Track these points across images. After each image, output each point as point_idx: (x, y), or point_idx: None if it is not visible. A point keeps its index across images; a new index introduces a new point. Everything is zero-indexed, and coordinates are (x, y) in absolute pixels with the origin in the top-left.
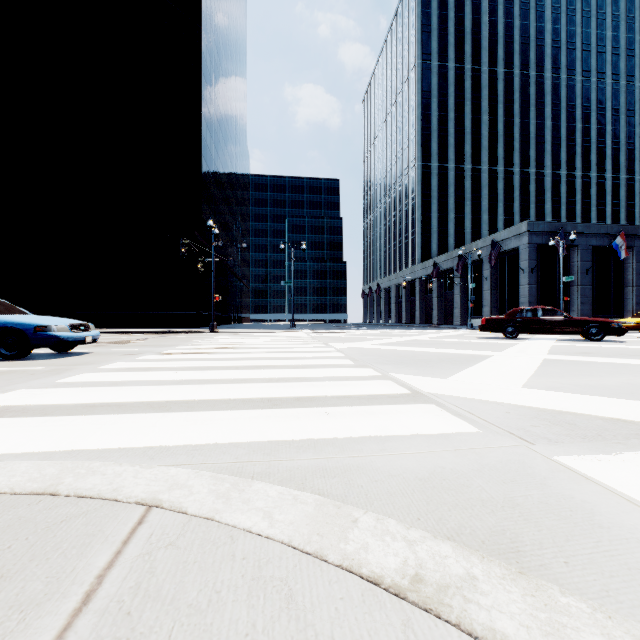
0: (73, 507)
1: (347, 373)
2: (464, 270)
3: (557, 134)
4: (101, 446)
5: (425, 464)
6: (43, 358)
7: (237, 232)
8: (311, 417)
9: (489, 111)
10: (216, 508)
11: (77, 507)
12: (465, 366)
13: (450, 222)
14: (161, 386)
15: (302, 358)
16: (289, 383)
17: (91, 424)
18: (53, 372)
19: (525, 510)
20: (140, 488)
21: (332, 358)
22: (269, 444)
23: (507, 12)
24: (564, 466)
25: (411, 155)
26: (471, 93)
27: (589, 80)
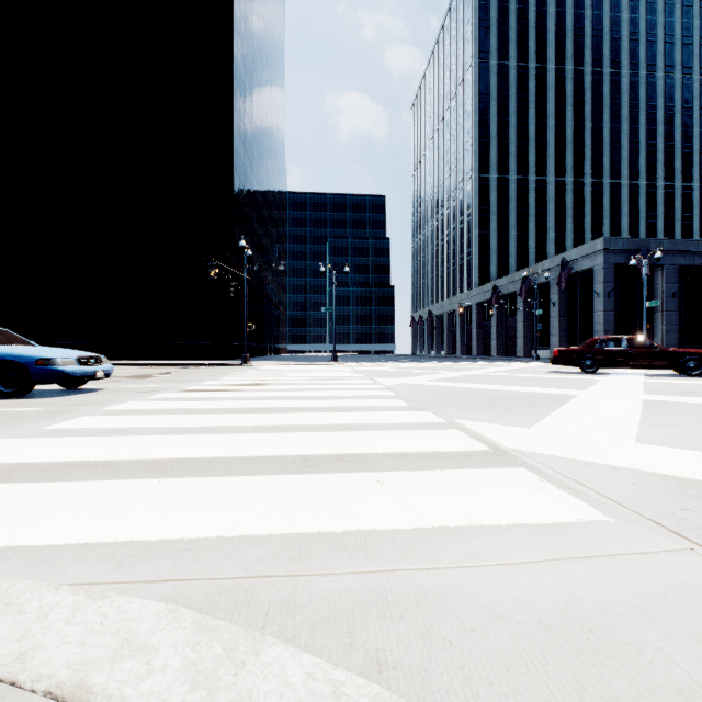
0: None
1: (401, 419)
2: (528, 295)
3: (635, 139)
4: (53, 540)
5: (546, 589)
6: (47, 396)
7: (273, 254)
8: (359, 489)
9: (556, 115)
10: None
11: None
12: (547, 409)
13: (511, 241)
14: (169, 436)
15: (345, 397)
16: (329, 433)
17: (57, 497)
18: (48, 415)
19: None
20: (65, 652)
21: (381, 398)
22: (298, 539)
23: (577, 2)
24: None
25: (467, 166)
26: (535, 95)
27: (673, 76)
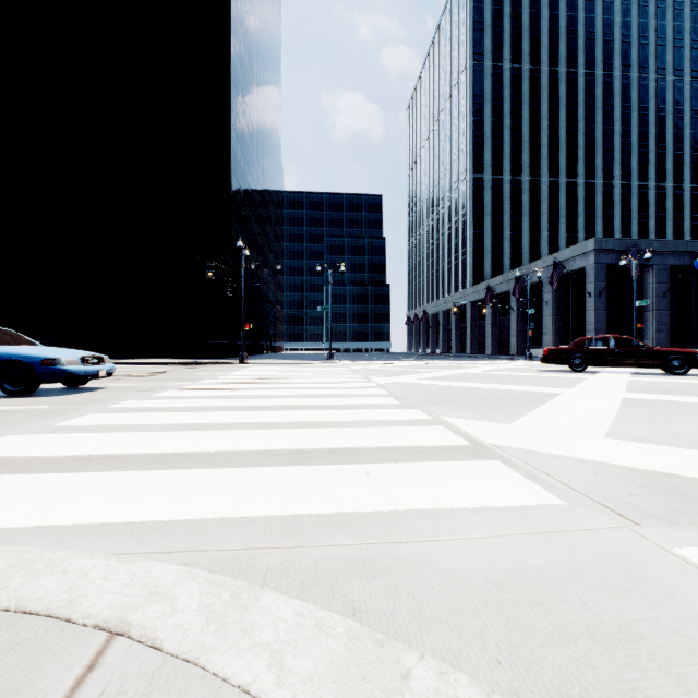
0: (7, 632)
1: (391, 416)
2: (521, 294)
3: (627, 140)
4: (80, 520)
5: (498, 557)
6: (52, 394)
7: (270, 254)
8: (347, 478)
9: (550, 116)
10: (204, 642)
11: (13, 632)
12: (530, 407)
13: (505, 240)
14: (173, 432)
15: (339, 396)
16: (322, 429)
17: (77, 486)
18: (56, 412)
19: (656, 648)
20: (106, 599)
21: (373, 396)
22: (292, 520)
23: (570, 5)
24: (692, 564)
25: (461, 167)
26: (529, 96)
27: (664, 78)
